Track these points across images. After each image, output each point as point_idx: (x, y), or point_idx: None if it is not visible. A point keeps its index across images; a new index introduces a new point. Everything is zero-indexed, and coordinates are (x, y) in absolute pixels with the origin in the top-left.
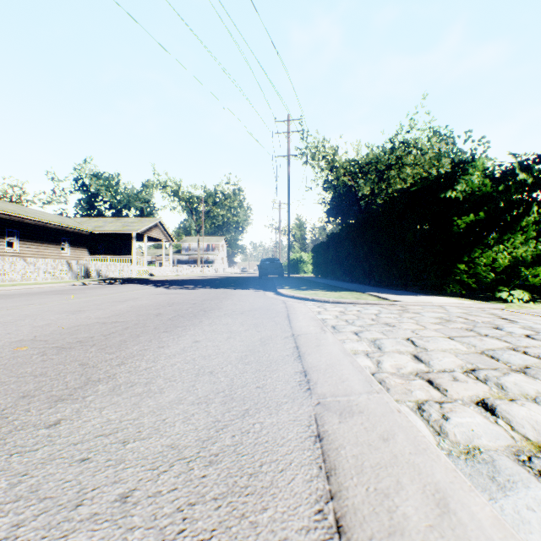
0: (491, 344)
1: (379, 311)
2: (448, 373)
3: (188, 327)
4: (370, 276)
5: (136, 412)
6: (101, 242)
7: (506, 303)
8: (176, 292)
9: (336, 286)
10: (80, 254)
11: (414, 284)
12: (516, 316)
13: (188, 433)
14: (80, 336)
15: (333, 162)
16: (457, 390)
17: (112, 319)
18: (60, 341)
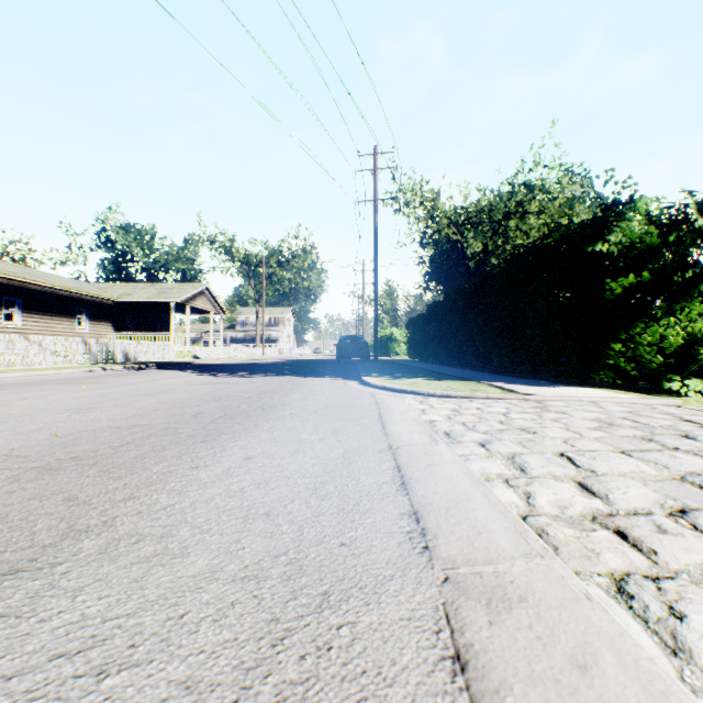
0: (691, 464)
1: (508, 409)
2: (645, 517)
3: (237, 434)
4: (486, 360)
5: (134, 600)
6: (129, 314)
7: (678, 396)
8: (225, 382)
9: (440, 372)
10: (102, 331)
11: (547, 370)
12: (702, 417)
13: (219, 649)
14: (78, 449)
15: (434, 210)
16: (673, 551)
17: (130, 421)
18: (46, 457)
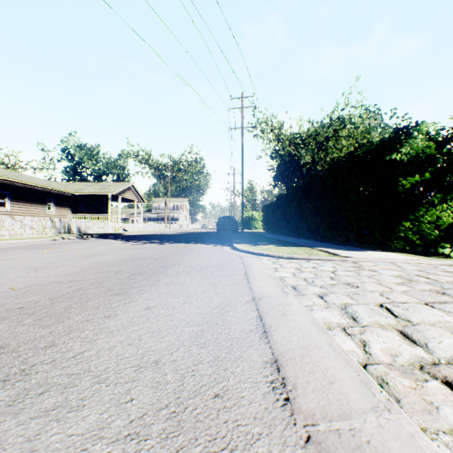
0: None
1: (335, 268)
2: None
3: (143, 288)
4: (315, 232)
5: None
6: (82, 202)
7: (448, 258)
8: (142, 247)
9: (285, 241)
10: (64, 213)
11: (357, 239)
12: None
13: None
14: (25, 301)
15: (279, 135)
16: None
17: (70, 277)
18: None
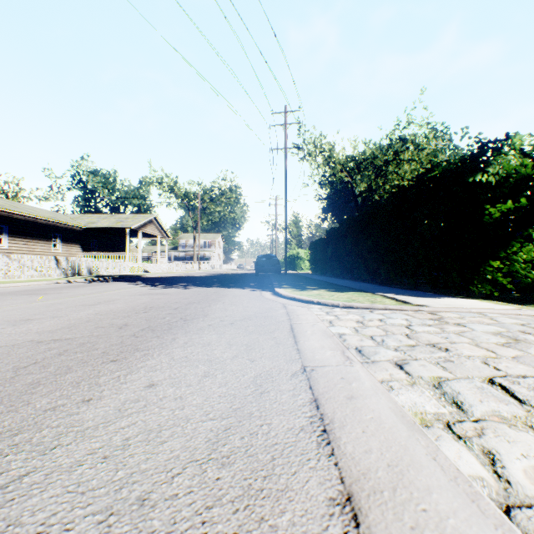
0: None
1: (409, 321)
2: None
3: (151, 351)
4: (374, 274)
5: None
6: (94, 238)
7: None
8: (162, 292)
9: (339, 284)
10: (73, 251)
11: (429, 283)
12: None
13: None
14: None
15: (330, 158)
16: None
17: (56, 334)
18: None
